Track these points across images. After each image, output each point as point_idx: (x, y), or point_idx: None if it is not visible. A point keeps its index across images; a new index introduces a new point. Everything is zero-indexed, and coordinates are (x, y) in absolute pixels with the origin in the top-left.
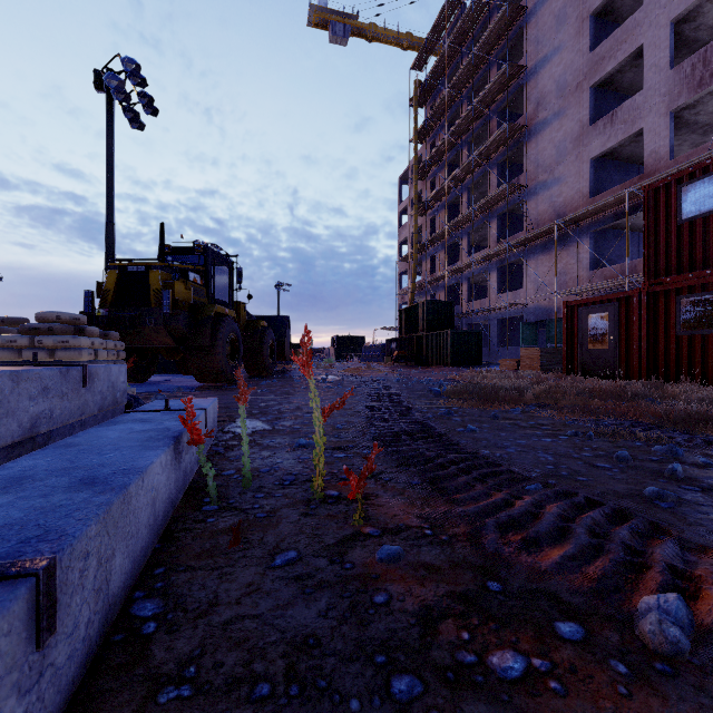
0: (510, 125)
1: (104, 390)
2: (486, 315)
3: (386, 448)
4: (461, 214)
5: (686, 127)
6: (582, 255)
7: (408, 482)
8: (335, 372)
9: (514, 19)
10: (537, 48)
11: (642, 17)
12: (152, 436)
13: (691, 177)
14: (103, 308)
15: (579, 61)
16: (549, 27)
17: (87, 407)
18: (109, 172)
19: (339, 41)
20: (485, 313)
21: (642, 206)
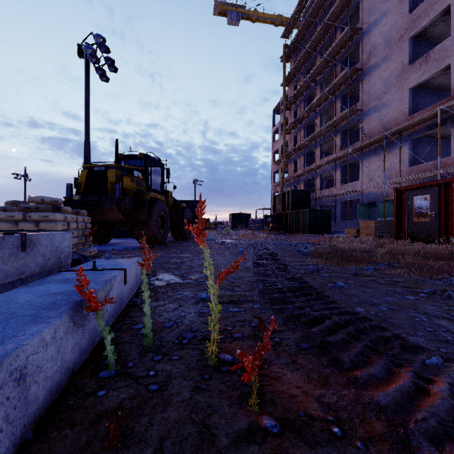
0: (350, 69)
1: (46, 253)
2: (332, 199)
3: (272, 303)
4: (315, 131)
5: None
6: (403, 156)
7: (298, 345)
8: (231, 237)
9: None
10: (369, 15)
11: None
12: (56, 300)
13: None
14: (78, 194)
15: (401, 21)
16: None
17: (27, 267)
18: (87, 109)
19: (233, 23)
20: (332, 197)
21: (450, 119)
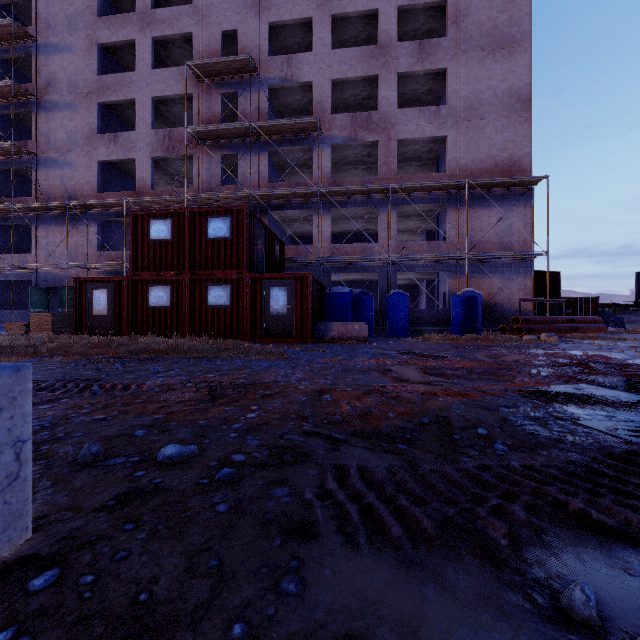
0: (17, 85)
1: None
2: None
3: None
4: None
5: (163, 170)
6: (92, 237)
7: None
8: None
9: None
10: (48, 30)
11: (136, 79)
12: None
13: (154, 216)
14: None
15: (90, 75)
16: (61, 22)
17: None
18: None
19: None
20: None
21: None
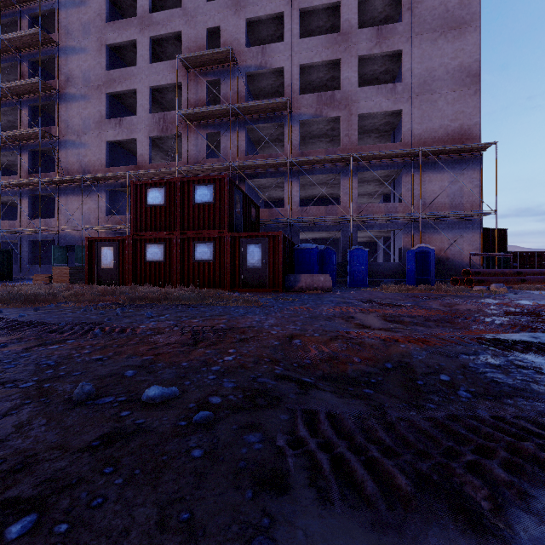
0: (43, 82)
1: None
2: (16, 236)
3: None
4: None
5: (158, 148)
6: (101, 204)
7: None
8: None
9: None
10: (68, 36)
11: (136, 72)
12: None
13: (151, 185)
14: None
15: (100, 71)
16: (78, 28)
17: None
18: None
19: None
20: (15, 233)
21: None
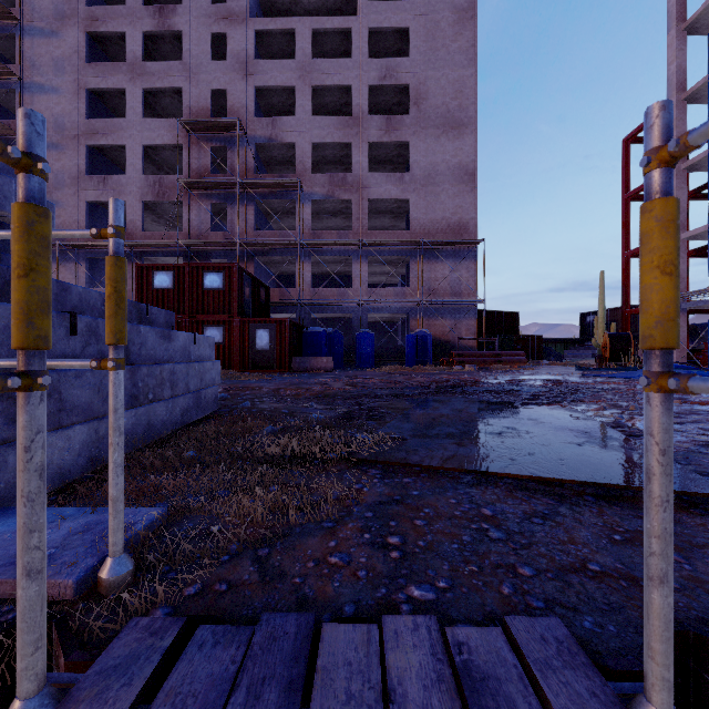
0: (2, 124)
1: None
2: None
3: None
4: None
5: (150, 210)
6: (80, 274)
7: None
8: None
9: (4, 18)
10: (33, 70)
11: (126, 126)
12: None
13: (158, 269)
14: None
15: (78, 118)
16: (48, 63)
17: None
18: None
19: None
20: None
21: (126, 254)
